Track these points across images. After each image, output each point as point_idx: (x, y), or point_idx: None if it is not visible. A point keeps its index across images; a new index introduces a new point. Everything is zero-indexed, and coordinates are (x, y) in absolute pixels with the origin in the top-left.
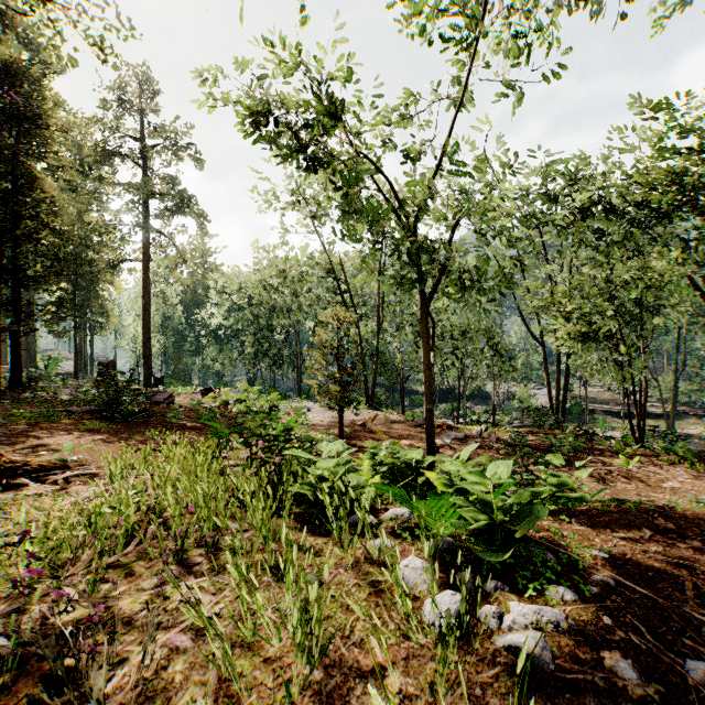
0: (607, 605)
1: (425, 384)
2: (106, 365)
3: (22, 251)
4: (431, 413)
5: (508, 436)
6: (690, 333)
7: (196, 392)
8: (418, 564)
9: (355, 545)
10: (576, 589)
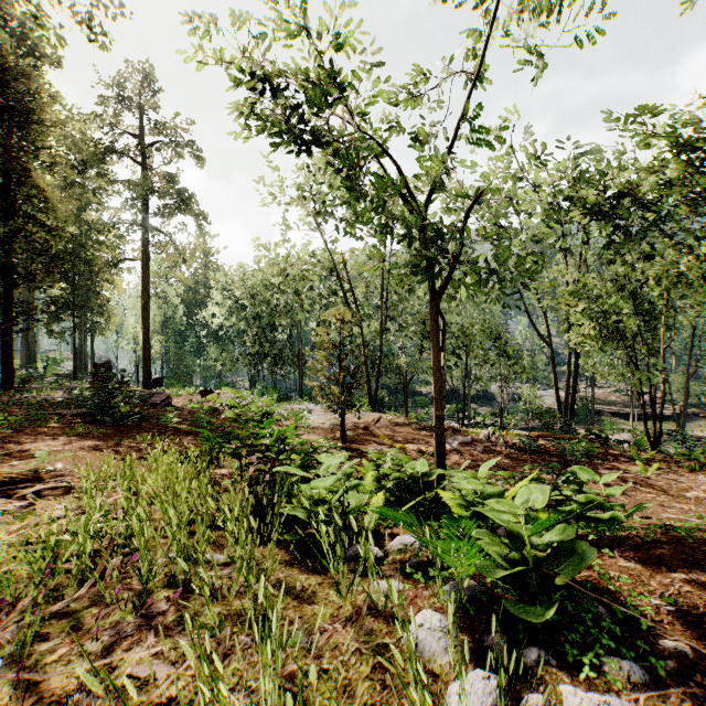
0: (691, 689)
1: (435, 388)
2: (102, 366)
3: (14, 248)
4: (441, 420)
5: (517, 440)
6: (701, 333)
7: (196, 393)
8: (435, 622)
9: (355, 590)
10: (644, 662)
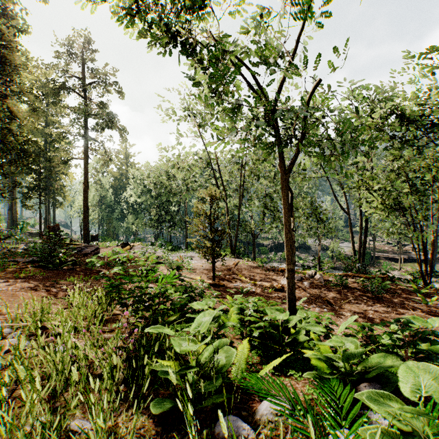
0: None
1: (287, 247)
2: (53, 227)
3: None
4: (292, 273)
5: (331, 278)
6: None
7: (118, 245)
8: None
9: None
10: None
